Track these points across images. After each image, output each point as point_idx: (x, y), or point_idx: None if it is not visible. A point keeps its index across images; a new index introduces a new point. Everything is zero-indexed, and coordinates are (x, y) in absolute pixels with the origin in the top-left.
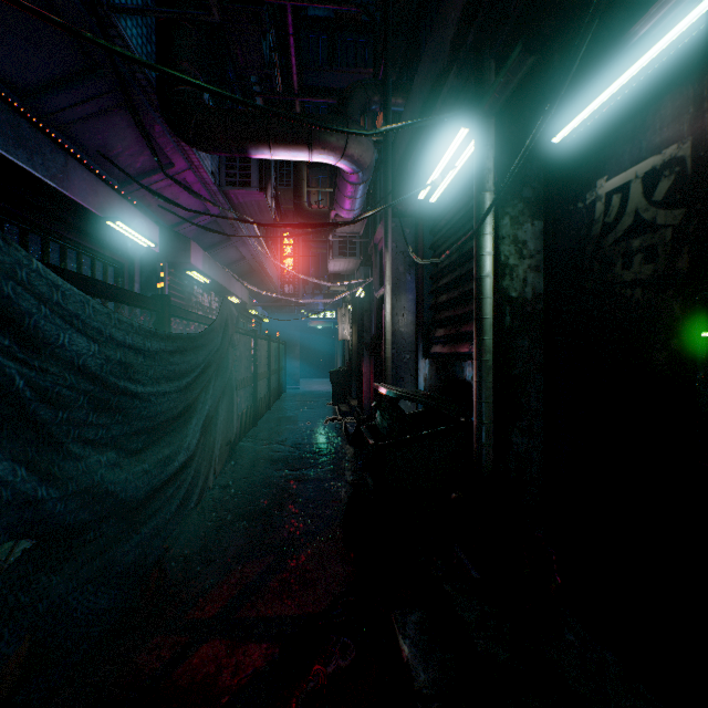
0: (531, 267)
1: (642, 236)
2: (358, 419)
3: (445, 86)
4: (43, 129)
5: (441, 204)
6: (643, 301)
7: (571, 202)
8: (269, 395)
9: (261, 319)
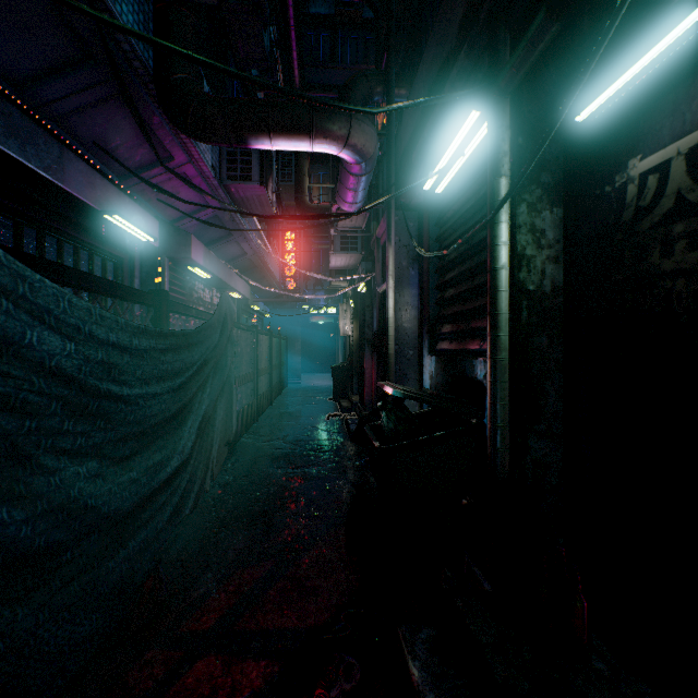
0: (550, 257)
1: (686, 220)
2: (360, 416)
3: (454, 68)
4: (38, 120)
5: (449, 194)
6: (687, 293)
7: (597, 186)
8: (270, 390)
9: (263, 314)
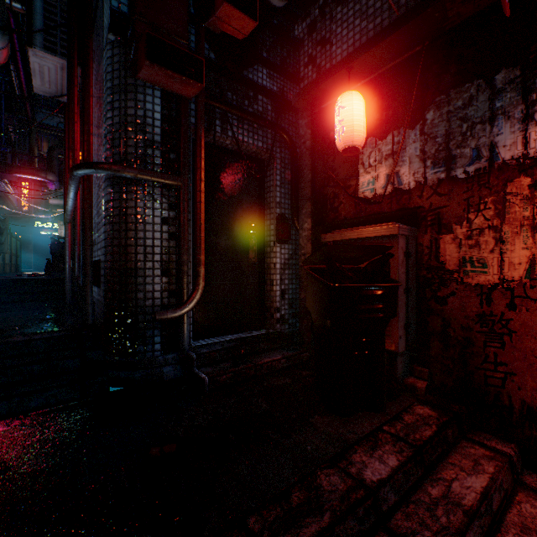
0: None
1: None
2: None
3: None
4: None
5: None
6: None
7: None
8: (11, 265)
9: None
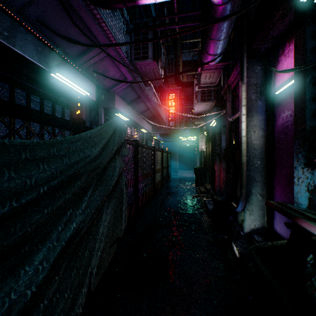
0: None
1: None
2: (213, 199)
3: None
4: (2, 8)
5: None
6: None
7: None
8: (162, 180)
9: (159, 141)
